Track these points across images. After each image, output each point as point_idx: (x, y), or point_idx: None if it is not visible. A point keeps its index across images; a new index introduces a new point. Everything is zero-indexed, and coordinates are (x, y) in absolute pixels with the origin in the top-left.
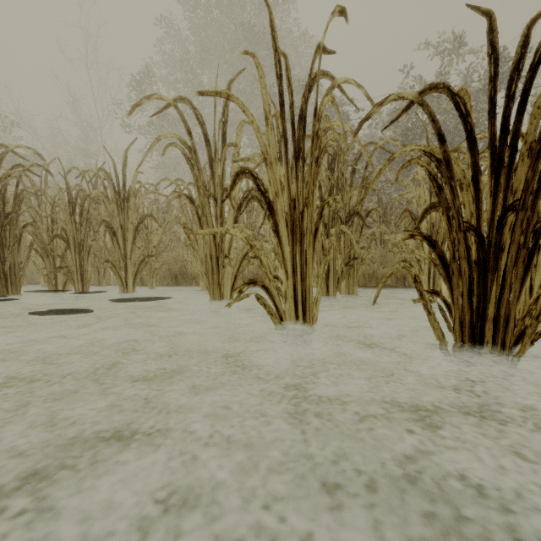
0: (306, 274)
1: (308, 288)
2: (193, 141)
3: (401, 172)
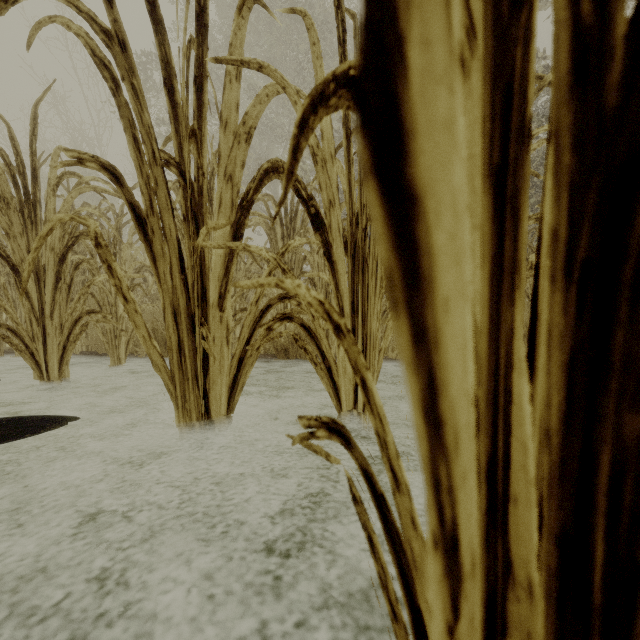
0: None
1: None
2: (117, 18)
3: None
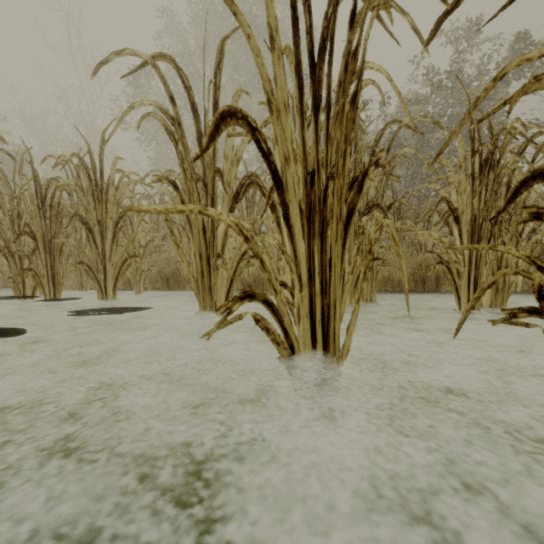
0: (330, 281)
1: (334, 303)
2: (177, 111)
3: (517, 98)
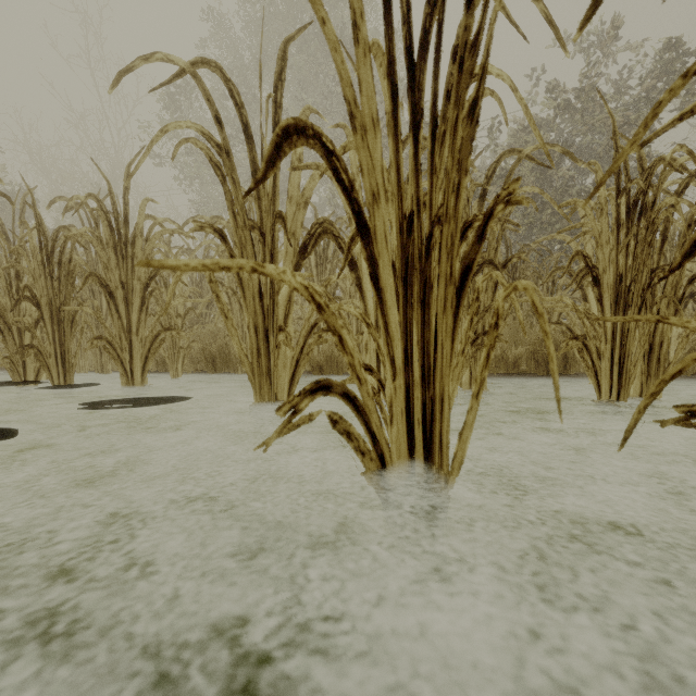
0: (435, 366)
1: (441, 396)
2: (225, 136)
3: None
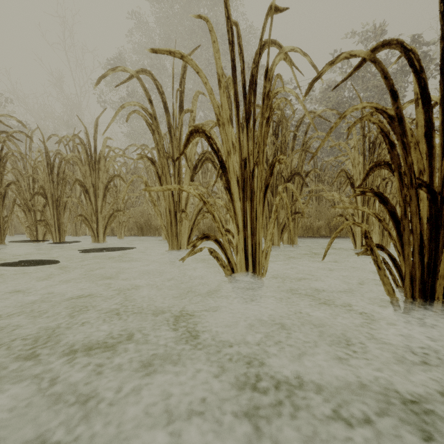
0: (256, 228)
1: (258, 242)
2: (154, 109)
3: (352, 129)
